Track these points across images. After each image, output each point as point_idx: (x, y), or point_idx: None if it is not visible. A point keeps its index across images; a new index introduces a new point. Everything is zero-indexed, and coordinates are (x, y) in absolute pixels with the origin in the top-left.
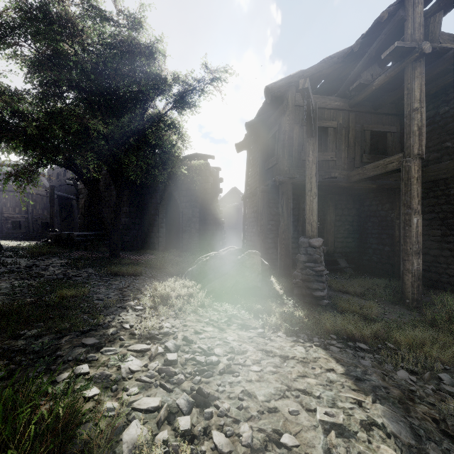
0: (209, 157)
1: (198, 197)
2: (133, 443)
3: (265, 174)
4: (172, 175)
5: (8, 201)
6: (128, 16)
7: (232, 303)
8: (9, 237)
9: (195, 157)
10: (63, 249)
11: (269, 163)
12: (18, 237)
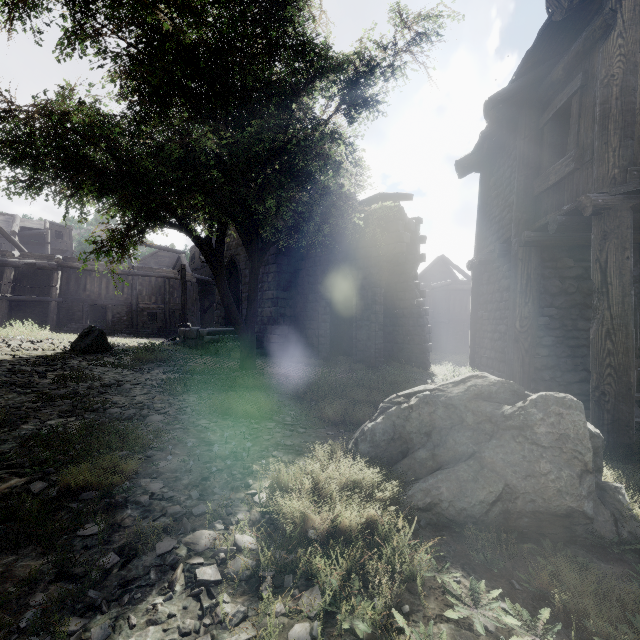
0: (403, 196)
1: (382, 269)
2: None
3: (533, 206)
4: (339, 236)
5: (143, 288)
6: None
7: (506, 578)
8: (142, 333)
9: (377, 200)
10: (186, 352)
11: (550, 175)
12: (151, 334)
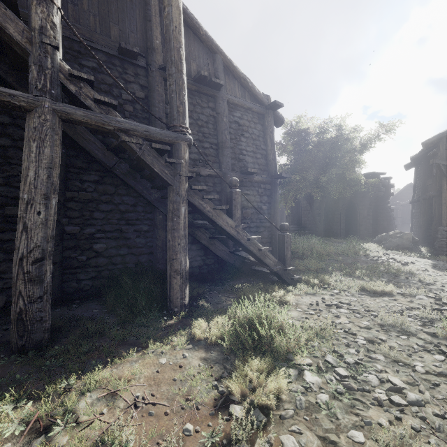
0: (381, 174)
1: (372, 202)
2: (371, 254)
3: (426, 188)
4: (350, 188)
5: None
6: (338, 126)
7: (395, 252)
8: None
9: (369, 174)
10: None
11: (428, 182)
12: None
